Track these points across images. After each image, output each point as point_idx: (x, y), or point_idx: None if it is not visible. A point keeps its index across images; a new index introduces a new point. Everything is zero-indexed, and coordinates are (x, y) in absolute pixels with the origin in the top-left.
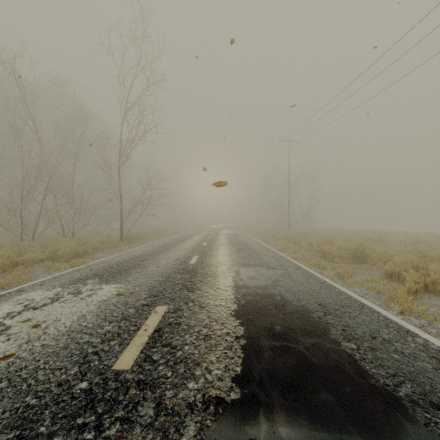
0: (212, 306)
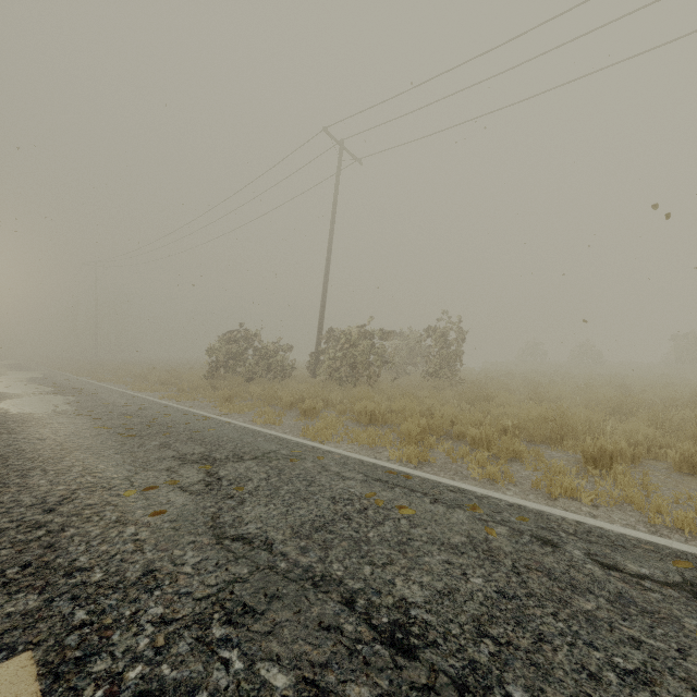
0: (1, 374)
